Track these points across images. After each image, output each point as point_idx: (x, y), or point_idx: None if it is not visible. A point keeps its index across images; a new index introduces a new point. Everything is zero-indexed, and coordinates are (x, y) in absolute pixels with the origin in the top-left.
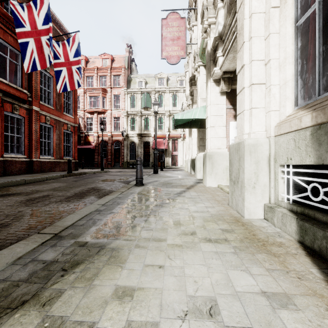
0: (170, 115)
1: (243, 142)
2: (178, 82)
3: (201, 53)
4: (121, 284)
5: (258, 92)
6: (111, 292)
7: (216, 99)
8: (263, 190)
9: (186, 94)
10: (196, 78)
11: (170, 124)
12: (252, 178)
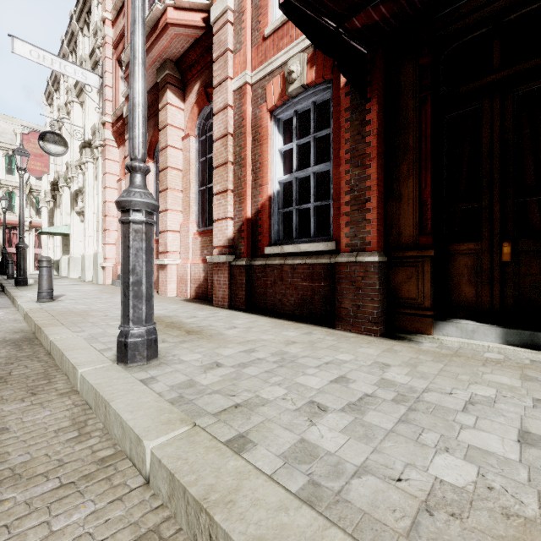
0: (1, 186)
1: (85, 255)
2: (18, 137)
3: (66, 179)
4: None
5: (91, 239)
6: None
7: (78, 224)
8: (92, 272)
9: (45, 189)
10: (61, 194)
11: (2, 201)
12: (88, 268)
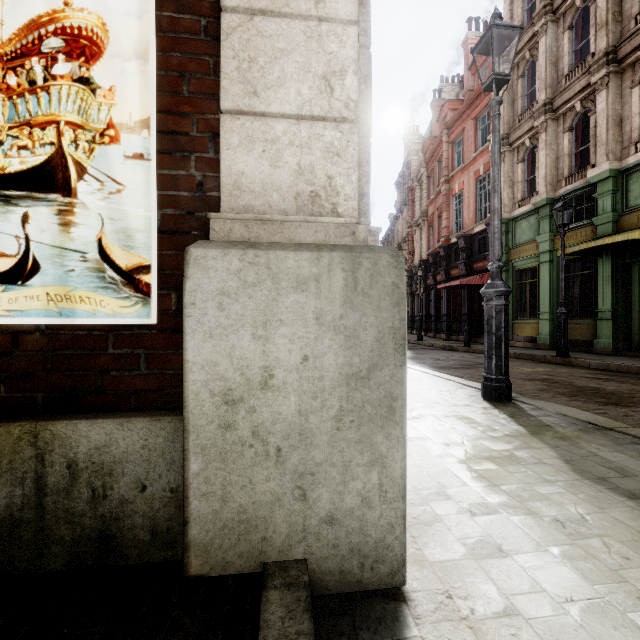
0: None
1: None
2: None
3: None
4: (459, 413)
5: None
6: (459, 411)
7: None
8: None
9: None
10: None
11: None
12: None
